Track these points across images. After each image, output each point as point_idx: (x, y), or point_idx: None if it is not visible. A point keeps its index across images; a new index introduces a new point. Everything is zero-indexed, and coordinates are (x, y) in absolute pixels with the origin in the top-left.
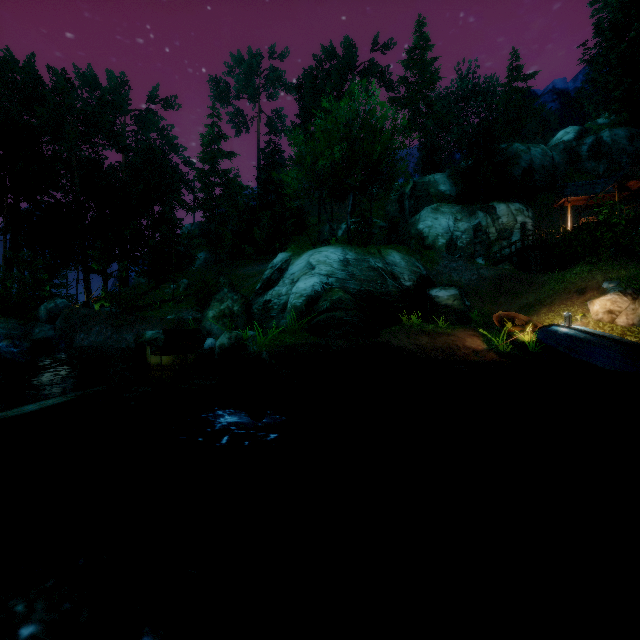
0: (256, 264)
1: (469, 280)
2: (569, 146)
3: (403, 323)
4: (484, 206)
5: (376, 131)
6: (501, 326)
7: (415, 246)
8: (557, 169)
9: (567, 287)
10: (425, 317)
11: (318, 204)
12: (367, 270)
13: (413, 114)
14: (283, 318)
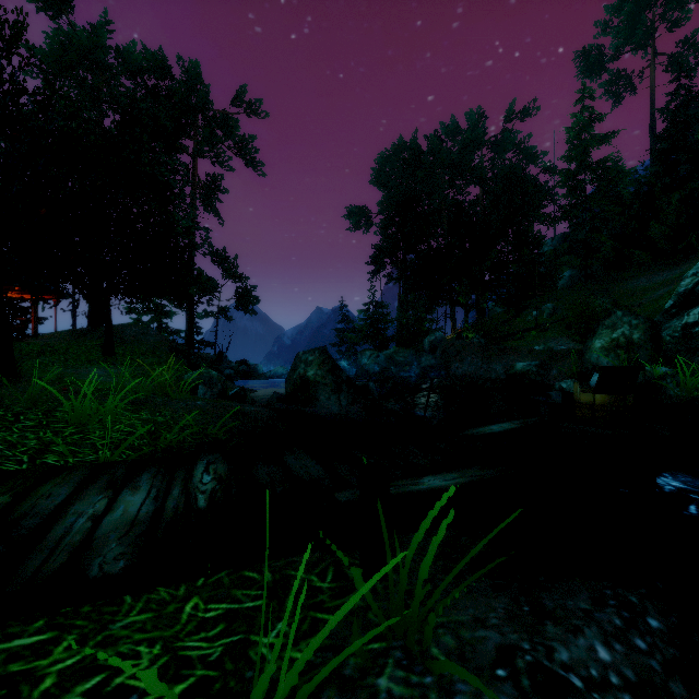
0: (653, 272)
1: None
2: None
3: None
4: None
5: None
6: None
7: None
8: None
9: None
10: None
11: None
12: None
13: None
14: None
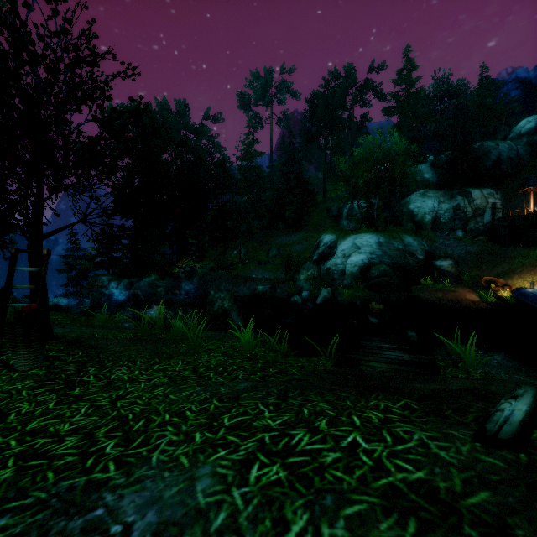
0: (287, 235)
1: (459, 253)
2: (531, 140)
3: (422, 283)
4: (462, 191)
5: (394, 156)
6: (487, 286)
7: (407, 221)
8: (521, 159)
9: (531, 262)
10: (434, 279)
11: (323, 186)
12: (394, 249)
13: (402, 120)
14: (345, 280)
